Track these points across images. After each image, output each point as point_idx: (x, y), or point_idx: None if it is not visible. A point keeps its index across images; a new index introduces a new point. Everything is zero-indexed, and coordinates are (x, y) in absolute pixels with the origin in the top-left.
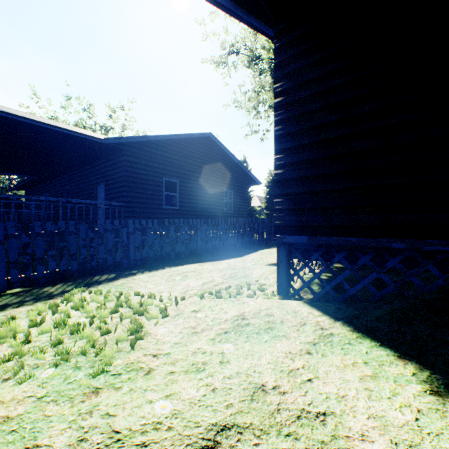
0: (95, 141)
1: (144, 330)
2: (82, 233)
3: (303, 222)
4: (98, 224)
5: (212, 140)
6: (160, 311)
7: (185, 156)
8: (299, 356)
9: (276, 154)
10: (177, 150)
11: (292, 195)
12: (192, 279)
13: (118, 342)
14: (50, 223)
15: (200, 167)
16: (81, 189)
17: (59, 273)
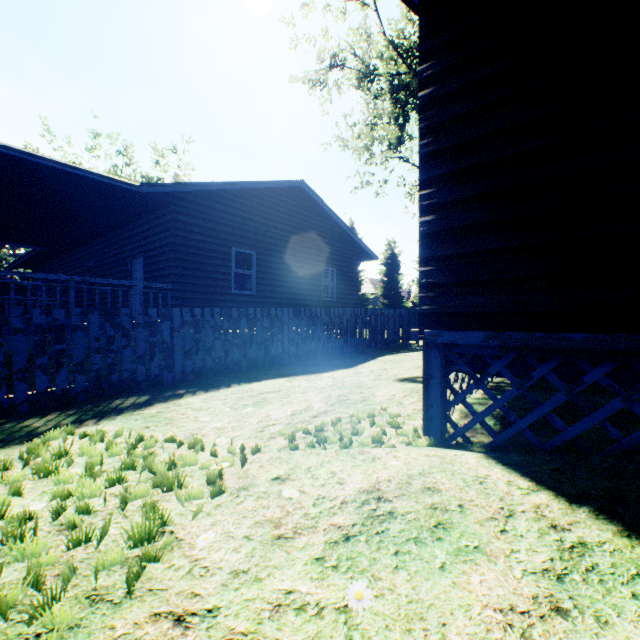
0: (125, 188)
1: (167, 532)
2: (94, 329)
3: (474, 307)
4: (122, 315)
5: (305, 192)
6: (206, 483)
7: (265, 216)
8: (540, 625)
9: (422, 188)
10: (253, 206)
11: (453, 258)
12: (275, 405)
13: (102, 569)
14: (37, 311)
15: (288, 232)
16: (110, 266)
17: (54, 395)
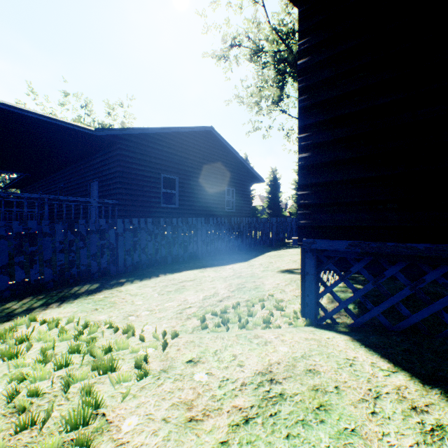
0: (84, 132)
1: (100, 414)
2: (59, 235)
3: (340, 222)
4: (79, 224)
5: (213, 135)
6: (133, 369)
7: (185, 151)
8: None
9: (300, 132)
10: (176, 144)
11: (324, 185)
12: (191, 291)
13: None
14: (16, 223)
15: (201, 163)
16: (74, 187)
17: (29, 284)
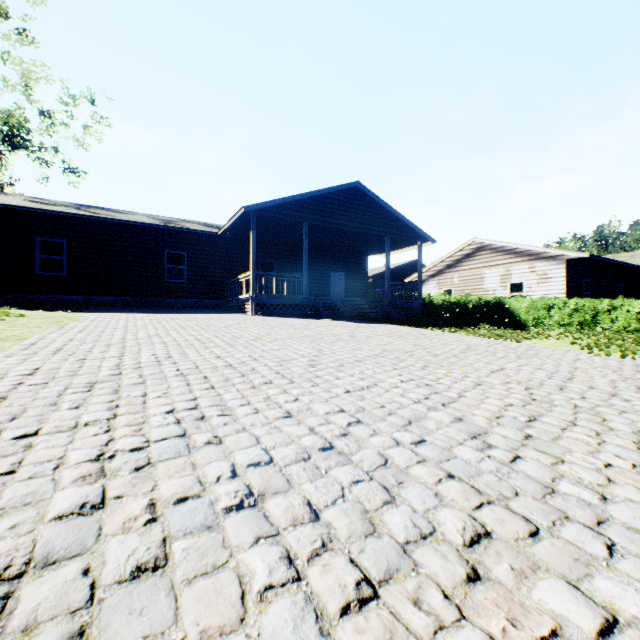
0: None
1: None
2: None
3: None
4: None
5: None
6: None
7: None
8: None
9: None
10: None
11: None
12: None
13: None
14: None
15: None
16: None
17: None
